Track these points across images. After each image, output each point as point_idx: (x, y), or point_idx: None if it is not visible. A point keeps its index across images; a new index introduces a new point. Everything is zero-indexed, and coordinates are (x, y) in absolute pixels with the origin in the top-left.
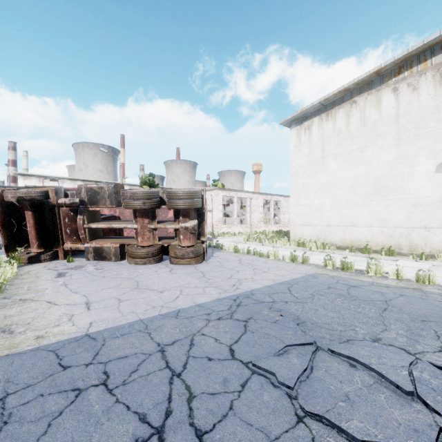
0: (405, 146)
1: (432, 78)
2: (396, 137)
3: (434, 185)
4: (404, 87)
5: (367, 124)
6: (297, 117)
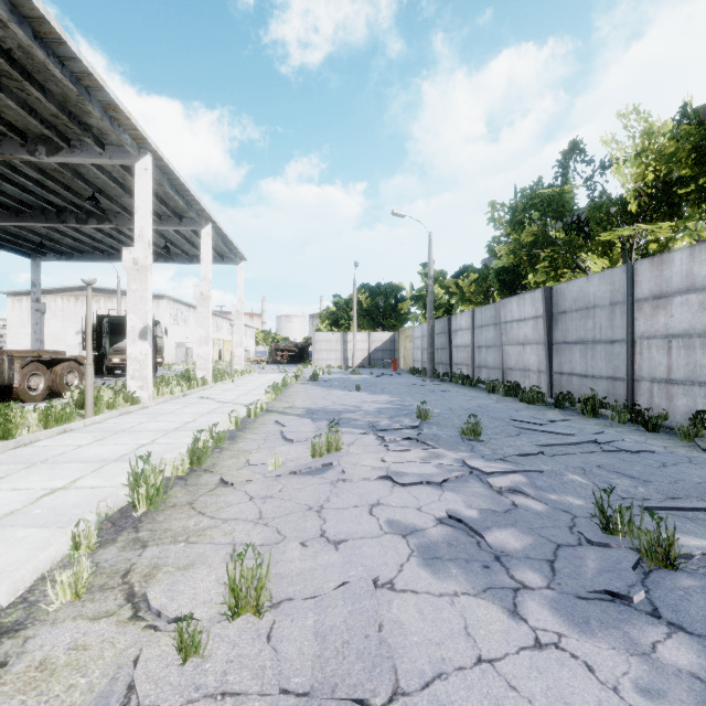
0: (66, 322)
1: (75, 299)
2: (63, 318)
3: (75, 340)
4: (66, 299)
5: (52, 309)
6: (12, 292)
